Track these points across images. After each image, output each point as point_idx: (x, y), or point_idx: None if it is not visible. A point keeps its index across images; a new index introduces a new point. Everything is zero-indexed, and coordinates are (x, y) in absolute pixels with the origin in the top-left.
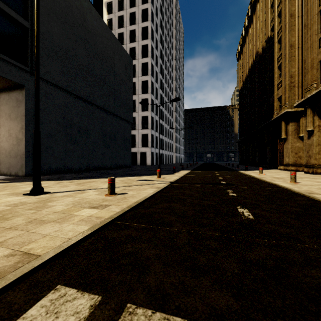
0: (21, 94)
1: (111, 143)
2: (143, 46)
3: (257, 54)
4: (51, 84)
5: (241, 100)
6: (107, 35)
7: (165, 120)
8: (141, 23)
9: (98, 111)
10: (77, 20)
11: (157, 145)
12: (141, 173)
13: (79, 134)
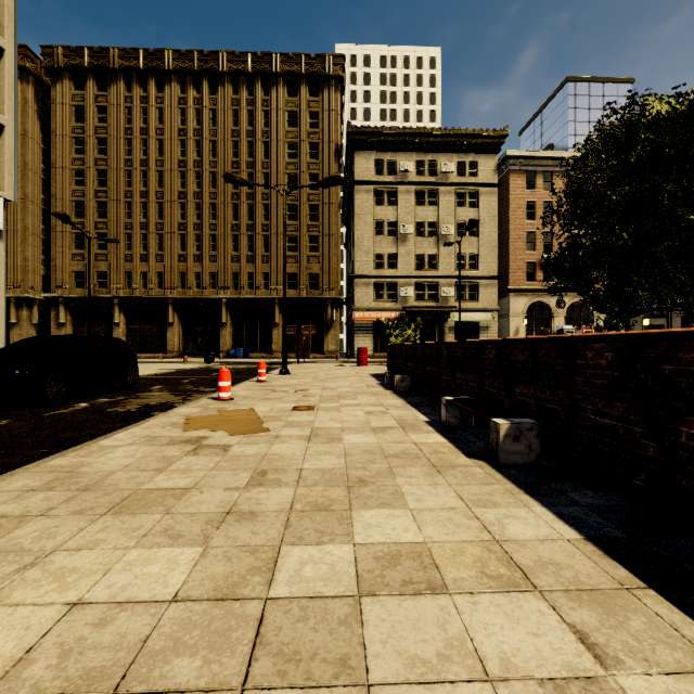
0: None
1: None
2: None
3: None
4: None
5: None
6: None
7: None
8: None
9: None
10: None
11: None
12: None
13: None
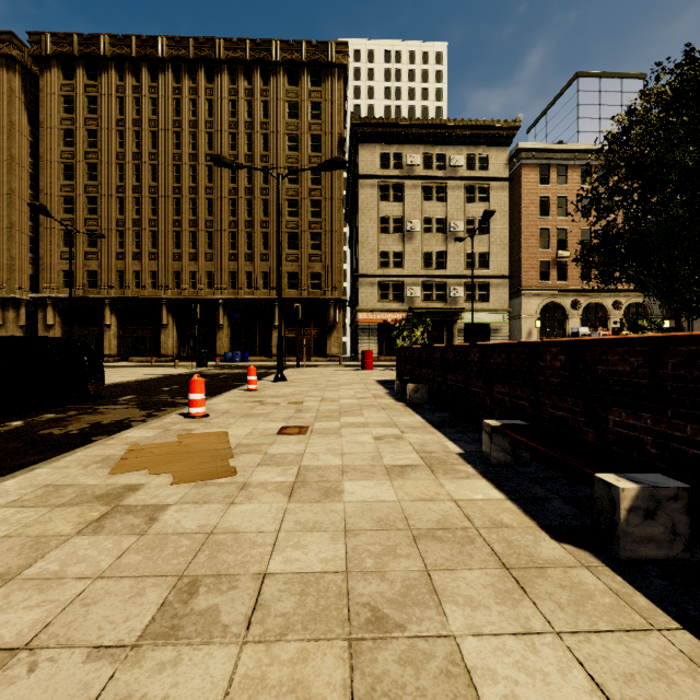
0: None
1: None
2: None
3: None
4: None
5: None
6: None
7: None
8: None
9: None
10: None
11: None
12: None
13: None
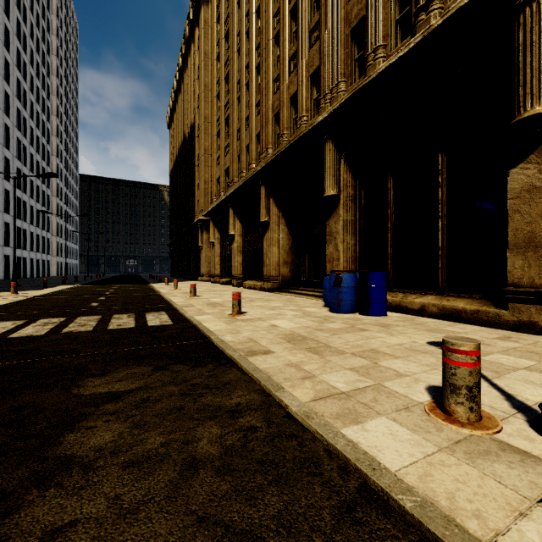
0: None
1: None
2: None
3: (185, 136)
4: None
5: (172, 186)
6: None
7: (30, 191)
8: None
9: None
10: None
11: (9, 239)
12: None
13: None
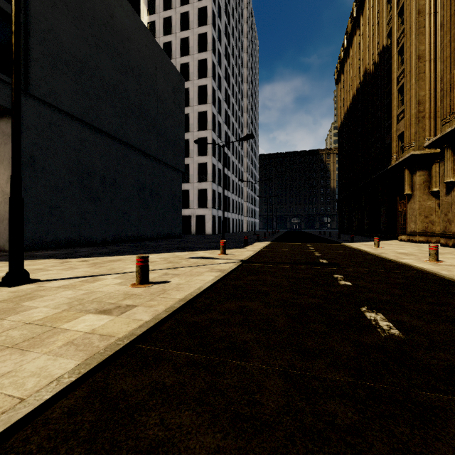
0: (9, 124)
1: (151, 201)
2: (200, 62)
3: (366, 72)
4: (59, 110)
5: (341, 141)
6: (146, 41)
7: (232, 169)
8: (197, 28)
9: (132, 153)
10: (99, 16)
11: (221, 205)
12: (196, 246)
13: (103, 188)
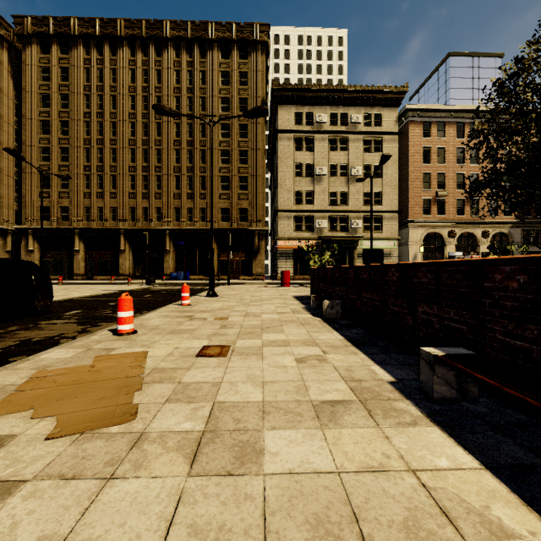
0: None
1: None
2: None
3: None
4: None
5: None
6: None
7: None
8: None
9: None
10: None
11: None
12: None
13: None
